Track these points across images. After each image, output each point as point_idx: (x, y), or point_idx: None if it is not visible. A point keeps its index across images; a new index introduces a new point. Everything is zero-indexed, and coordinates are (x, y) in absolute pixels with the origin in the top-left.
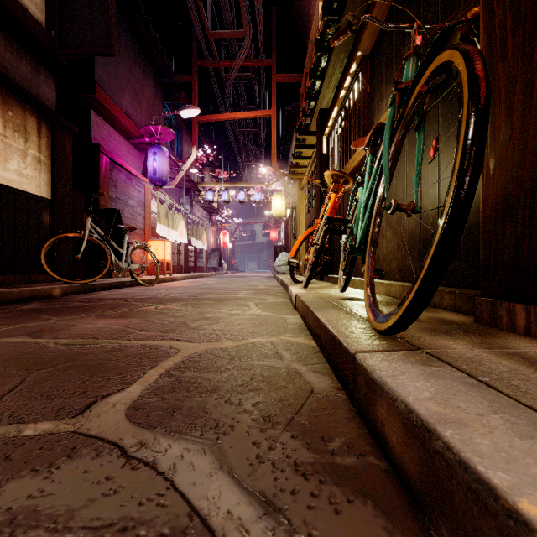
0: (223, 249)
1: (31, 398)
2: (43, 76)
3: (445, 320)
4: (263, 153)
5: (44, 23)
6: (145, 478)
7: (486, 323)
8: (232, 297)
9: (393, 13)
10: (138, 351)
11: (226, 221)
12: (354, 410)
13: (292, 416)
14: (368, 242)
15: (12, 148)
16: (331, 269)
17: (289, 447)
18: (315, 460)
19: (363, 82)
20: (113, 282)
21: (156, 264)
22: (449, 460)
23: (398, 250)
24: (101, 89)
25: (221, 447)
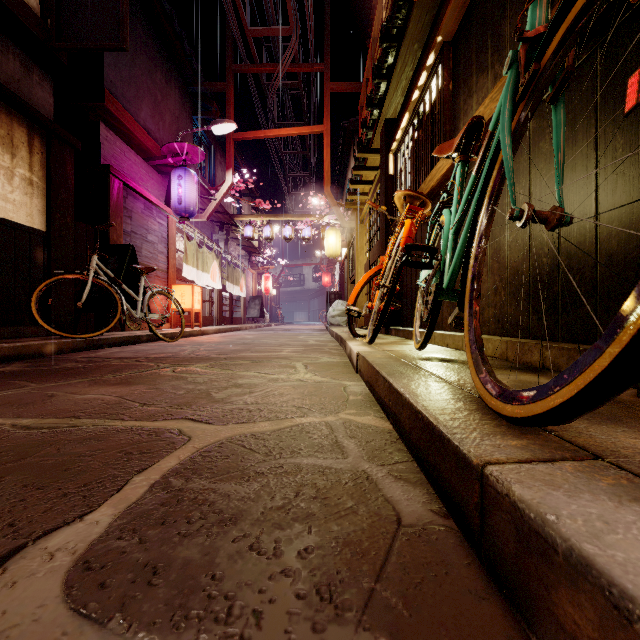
0: (265, 297)
1: None
2: (36, 77)
3: None
4: (313, 180)
5: (38, 10)
6: None
7: None
8: (274, 355)
9: None
10: (129, 440)
11: (270, 262)
12: (482, 569)
13: (371, 585)
14: (468, 278)
15: None
16: (400, 320)
17: None
18: None
19: (445, 76)
20: (126, 336)
21: (181, 314)
22: None
23: (496, 293)
24: (113, 96)
25: None
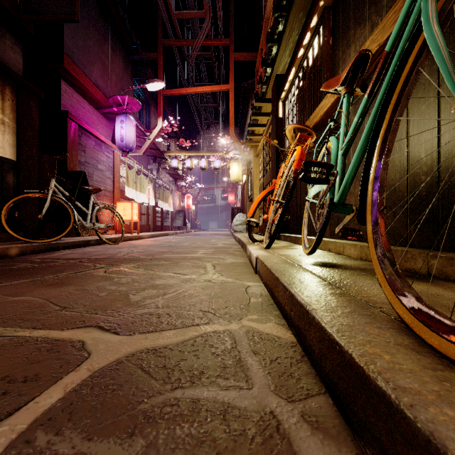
0: (187, 211)
1: None
2: (8, 42)
3: None
4: (222, 126)
5: None
6: None
7: None
8: (190, 257)
9: None
10: (25, 358)
11: (190, 186)
12: None
13: None
14: (369, 191)
15: None
16: (287, 229)
17: None
18: None
19: (326, 33)
20: (78, 241)
21: (121, 224)
22: None
23: None
24: (71, 60)
25: None
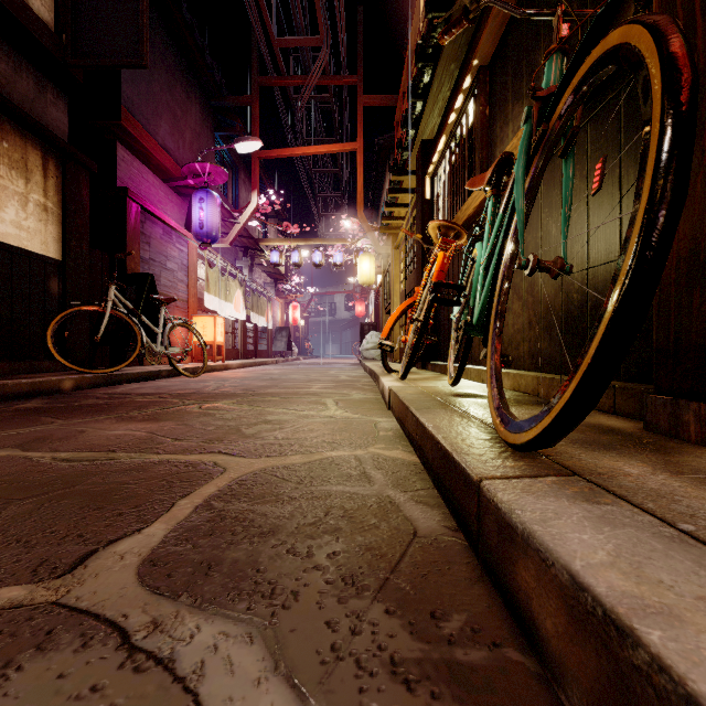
0: (293, 328)
1: (1, 546)
2: (50, 96)
3: (602, 426)
4: (345, 200)
5: (53, 25)
6: (154, 689)
7: (663, 432)
8: (303, 392)
9: (523, 4)
10: (168, 471)
11: (298, 290)
12: (479, 566)
13: (386, 576)
14: (492, 316)
15: (7, 192)
16: (437, 354)
17: (382, 630)
18: (424, 654)
19: (481, 101)
20: (145, 371)
21: (203, 348)
22: (663, 689)
23: (530, 328)
24: (130, 114)
25: (277, 630)
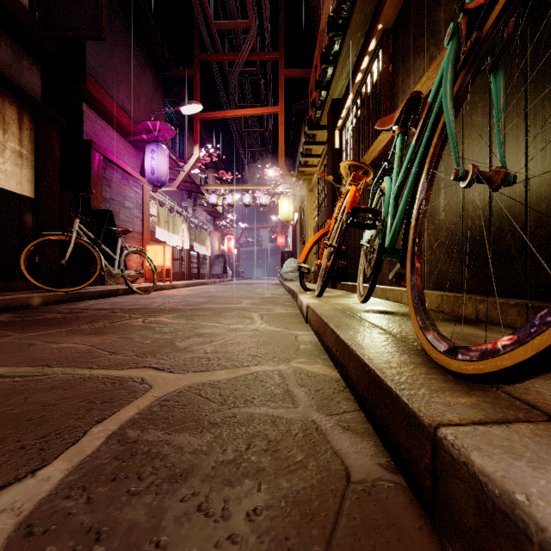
0: (228, 255)
1: None
2: (26, 62)
3: None
4: (269, 154)
5: (27, 4)
6: None
7: None
8: (234, 307)
9: None
10: (94, 389)
11: (232, 226)
12: (435, 534)
13: None
14: (410, 237)
15: None
16: (345, 276)
17: None
18: None
19: (385, 60)
20: (104, 290)
21: (153, 270)
22: None
23: (431, 252)
24: (94, 80)
25: None
